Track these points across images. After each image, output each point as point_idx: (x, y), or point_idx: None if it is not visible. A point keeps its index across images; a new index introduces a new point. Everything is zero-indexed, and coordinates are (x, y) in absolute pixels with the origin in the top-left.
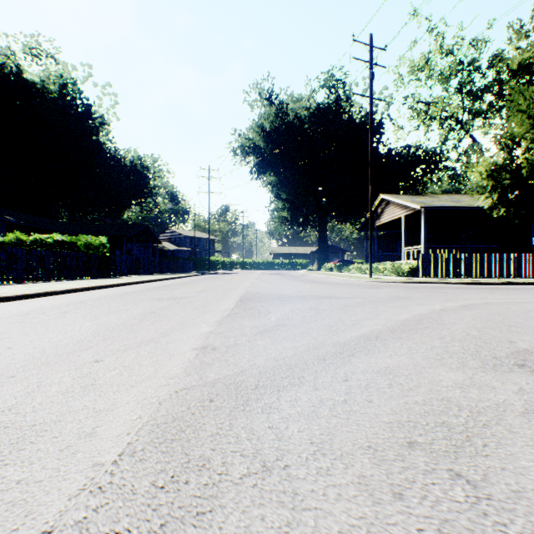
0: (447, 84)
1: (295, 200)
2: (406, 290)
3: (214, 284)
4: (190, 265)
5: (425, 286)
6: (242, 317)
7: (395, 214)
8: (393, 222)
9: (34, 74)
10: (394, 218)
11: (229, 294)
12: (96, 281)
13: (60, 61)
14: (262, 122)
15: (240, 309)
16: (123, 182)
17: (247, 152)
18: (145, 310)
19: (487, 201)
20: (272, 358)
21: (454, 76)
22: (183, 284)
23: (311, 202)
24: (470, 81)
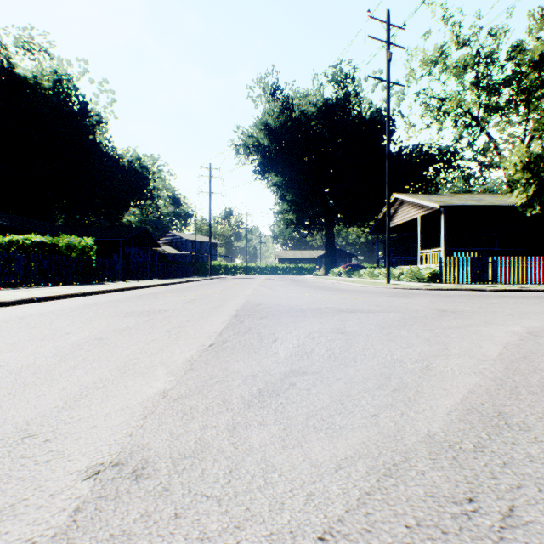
0: (463, 78)
1: (301, 202)
2: (443, 300)
3: (210, 292)
4: (190, 270)
5: (460, 294)
6: (231, 350)
7: (409, 214)
8: (407, 223)
9: (27, 69)
10: (408, 219)
11: (224, 306)
12: (72, 288)
13: (54, 56)
14: (266, 118)
15: (233, 331)
16: (122, 183)
17: (250, 150)
18: (91, 335)
19: (521, 197)
20: (287, 541)
21: (470, 69)
22: (174, 292)
23: (318, 204)
24: (487, 74)
